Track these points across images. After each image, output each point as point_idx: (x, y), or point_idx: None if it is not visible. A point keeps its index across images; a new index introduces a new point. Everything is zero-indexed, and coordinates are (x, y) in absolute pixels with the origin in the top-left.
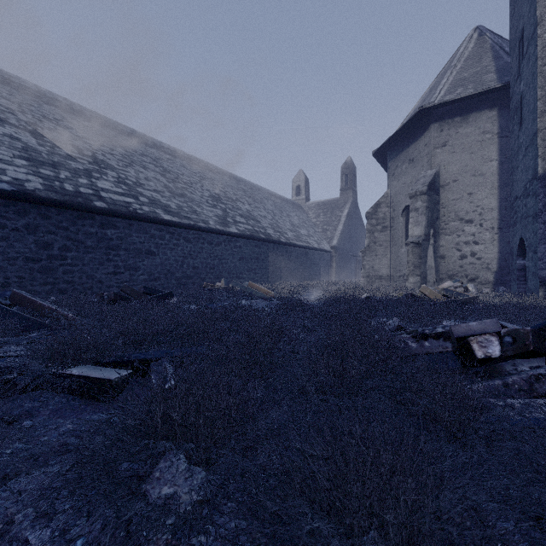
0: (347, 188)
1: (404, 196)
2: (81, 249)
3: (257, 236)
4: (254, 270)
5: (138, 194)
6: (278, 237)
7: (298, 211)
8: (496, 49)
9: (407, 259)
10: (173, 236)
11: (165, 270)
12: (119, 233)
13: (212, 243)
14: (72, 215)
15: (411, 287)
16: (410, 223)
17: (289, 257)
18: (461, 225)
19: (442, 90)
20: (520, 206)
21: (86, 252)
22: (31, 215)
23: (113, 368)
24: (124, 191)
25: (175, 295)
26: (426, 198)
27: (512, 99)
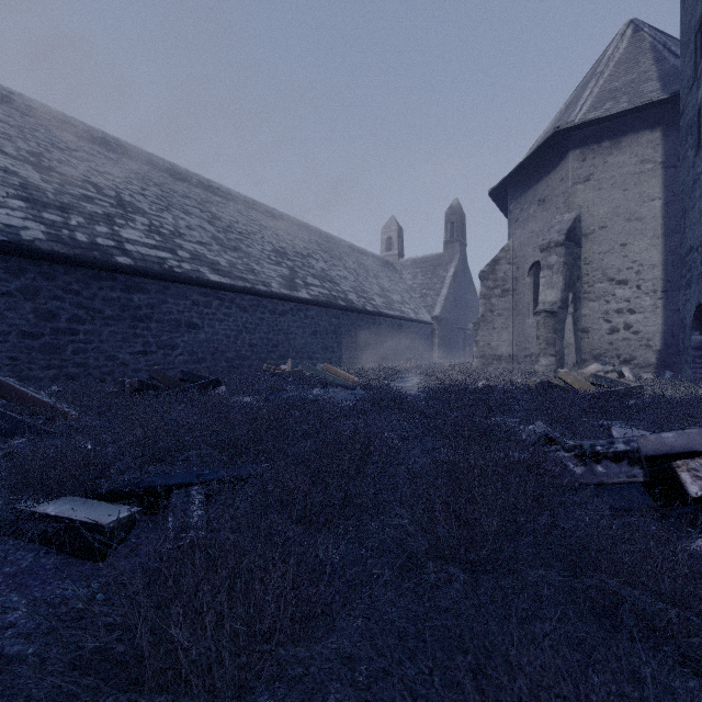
0: (453, 241)
1: (532, 249)
2: (98, 320)
3: (335, 303)
4: (331, 348)
5: (176, 246)
6: (363, 304)
7: (388, 270)
8: (658, 49)
9: (537, 334)
10: (223, 303)
11: (212, 348)
12: (150, 299)
13: (275, 312)
14: (85, 274)
15: (543, 371)
16: (541, 284)
17: (377, 330)
18: (610, 288)
19: (584, 105)
20: (698, 261)
21: (105, 324)
22: (29, 274)
23: (115, 500)
24: (157, 243)
25: (224, 382)
26: (563, 251)
27: (683, 114)
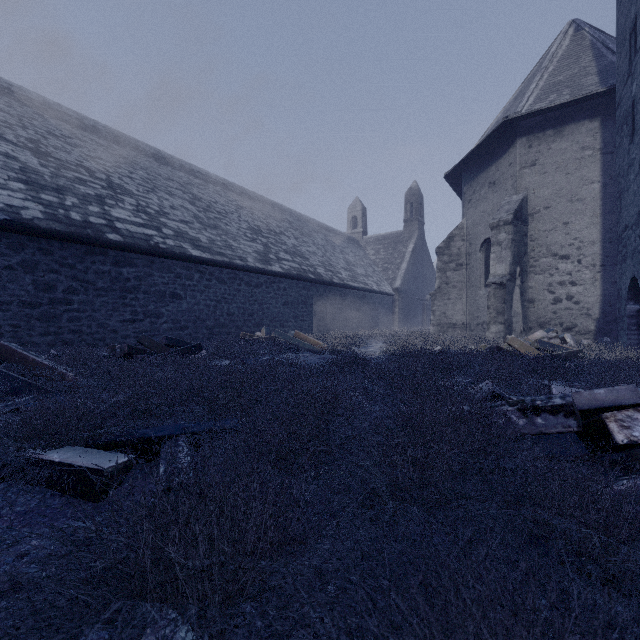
0: (412, 220)
1: (483, 227)
2: (90, 291)
3: (305, 276)
4: (302, 317)
5: (161, 225)
6: (330, 277)
7: (353, 246)
8: (597, 47)
9: (488, 304)
10: (204, 276)
11: (193, 316)
12: (138, 272)
13: (250, 284)
14: (79, 250)
15: (493, 337)
16: (492, 259)
17: (343, 301)
18: (554, 262)
19: (530, 97)
20: (632, 238)
21: (97, 295)
22: (29, 250)
23: (111, 449)
24: (144, 221)
25: (205, 348)
26: (511, 229)
27: (619, 105)
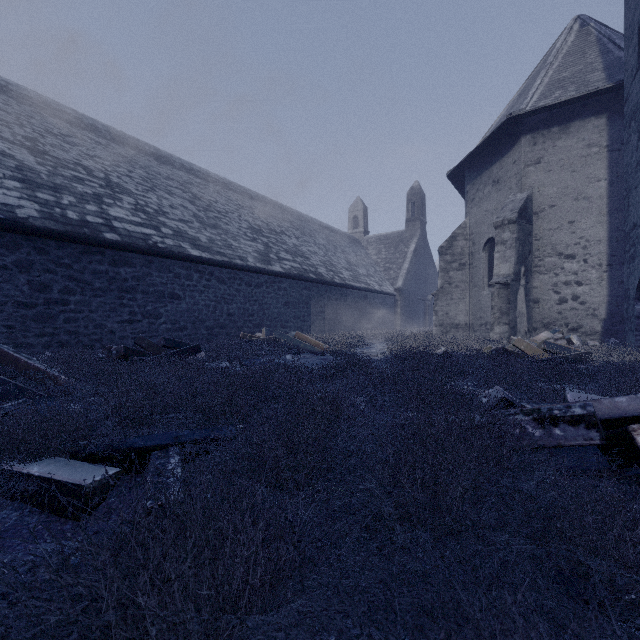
0: (414, 219)
1: (487, 226)
2: (87, 292)
3: (306, 276)
4: (302, 318)
5: (160, 224)
6: (331, 277)
7: (355, 246)
8: (603, 42)
9: (492, 304)
10: (203, 276)
11: (192, 317)
12: (136, 272)
13: (250, 284)
14: (75, 249)
15: (497, 338)
16: (496, 258)
17: (345, 301)
18: (559, 261)
19: (535, 93)
20: None
21: (94, 295)
22: (24, 249)
23: (97, 461)
24: (142, 221)
25: (203, 349)
26: (515, 228)
27: (627, 101)
